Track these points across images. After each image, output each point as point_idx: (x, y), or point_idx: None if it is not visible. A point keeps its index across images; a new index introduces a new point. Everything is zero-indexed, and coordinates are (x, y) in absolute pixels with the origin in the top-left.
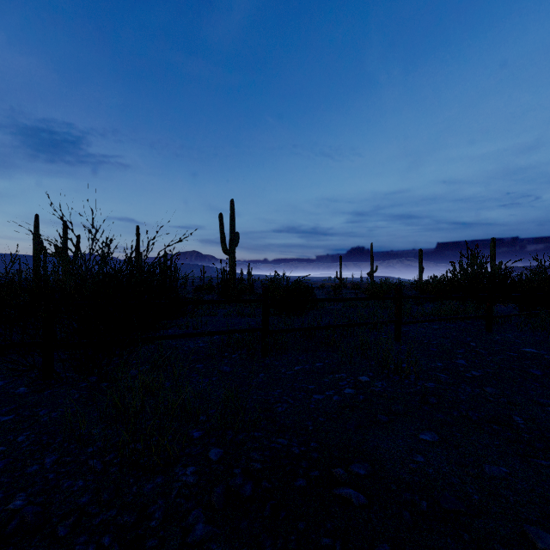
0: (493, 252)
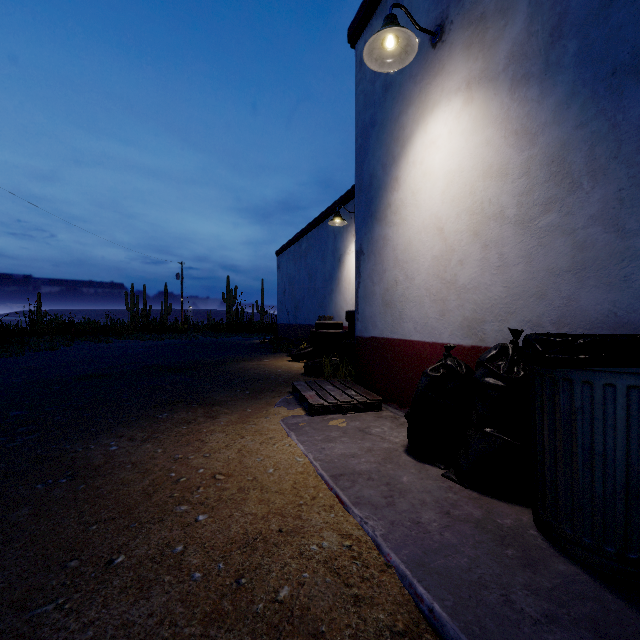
0: (40, 304)
